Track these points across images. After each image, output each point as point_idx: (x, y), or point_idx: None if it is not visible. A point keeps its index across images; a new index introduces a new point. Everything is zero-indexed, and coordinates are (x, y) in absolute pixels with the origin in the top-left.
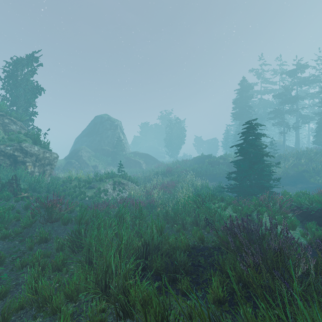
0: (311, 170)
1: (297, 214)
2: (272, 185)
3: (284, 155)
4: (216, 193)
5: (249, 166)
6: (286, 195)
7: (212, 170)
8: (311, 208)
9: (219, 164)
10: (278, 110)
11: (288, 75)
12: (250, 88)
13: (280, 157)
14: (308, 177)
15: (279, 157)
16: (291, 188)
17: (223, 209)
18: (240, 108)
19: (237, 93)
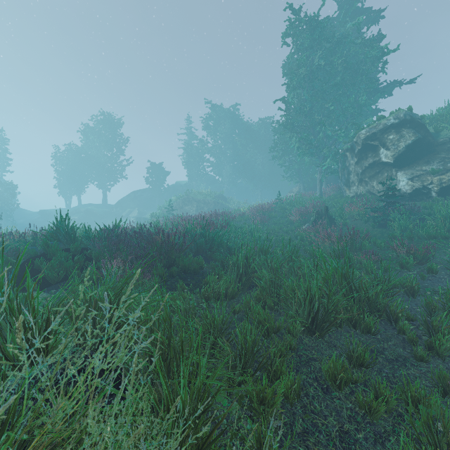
0: None
1: None
2: None
3: None
4: None
5: None
6: None
7: None
8: None
9: None
10: None
11: None
12: None
13: None
14: None
15: None
16: None
17: None
18: None
19: None
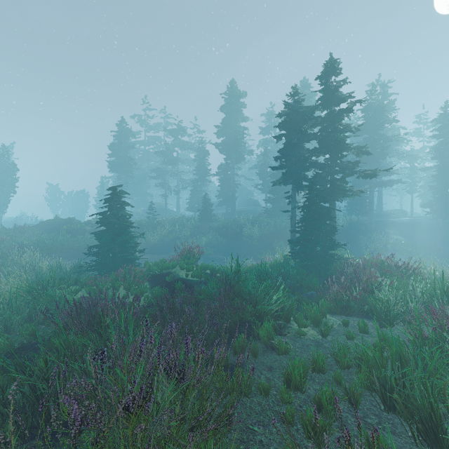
0: (182, 236)
1: (152, 282)
2: (136, 257)
3: (162, 221)
4: (71, 275)
5: (112, 238)
6: (146, 266)
7: (72, 242)
8: (161, 274)
9: (85, 232)
10: (161, 170)
11: (170, 133)
12: (131, 135)
13: (159, 224)
14: (179, 244)
15: (158, 223)
16: (165, 256)
17: (74, 293)
18: (119, 157)
19: (115, 136)
